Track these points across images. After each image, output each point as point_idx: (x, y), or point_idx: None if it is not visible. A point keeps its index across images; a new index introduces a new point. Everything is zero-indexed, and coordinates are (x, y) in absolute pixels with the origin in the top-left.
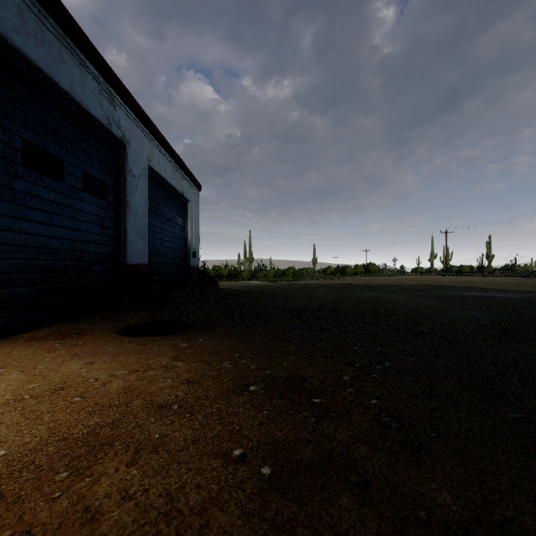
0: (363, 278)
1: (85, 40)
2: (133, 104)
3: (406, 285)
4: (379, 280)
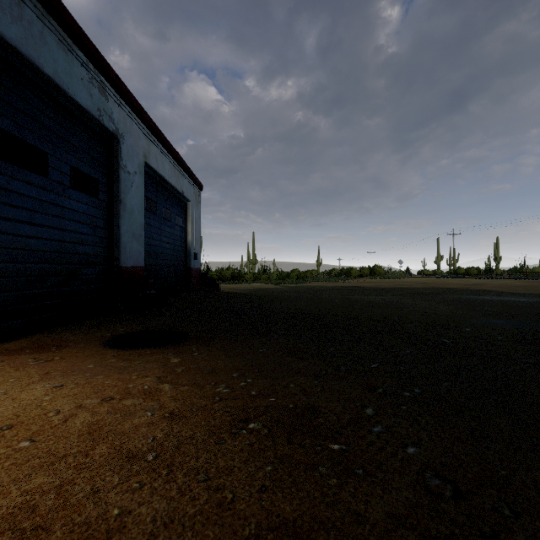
0: (369, 280)
1: (71, 22)
2: (127, 95)
3: (415, 288)
4: (386, 283)
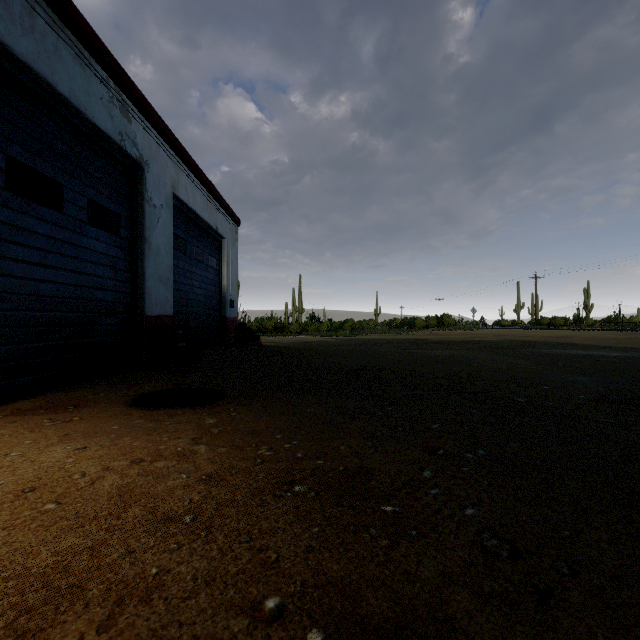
0: (436, 332)
1: (89, 33)
2: (153, 116)
3: (489, 341)
4: (456, 335)
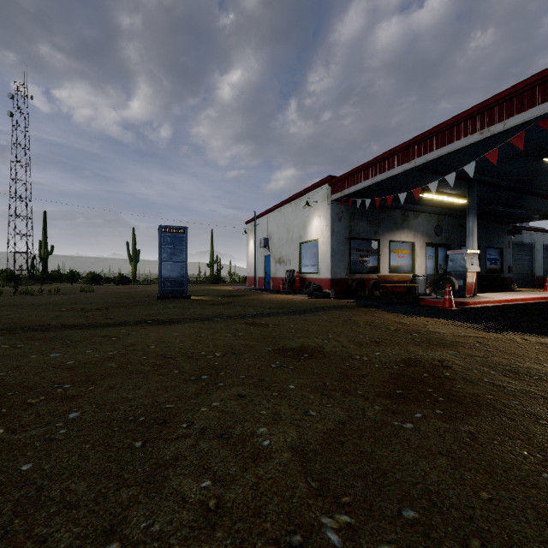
0: None
1: (526, 228)
2: (537, 230)
3: None
4: None
